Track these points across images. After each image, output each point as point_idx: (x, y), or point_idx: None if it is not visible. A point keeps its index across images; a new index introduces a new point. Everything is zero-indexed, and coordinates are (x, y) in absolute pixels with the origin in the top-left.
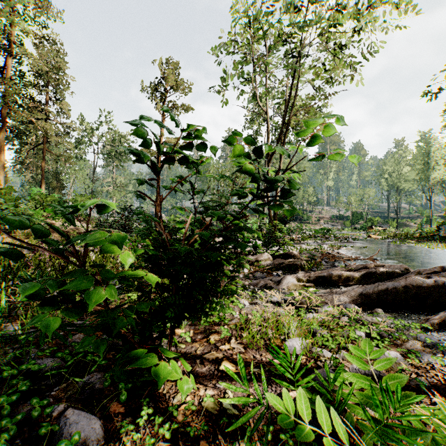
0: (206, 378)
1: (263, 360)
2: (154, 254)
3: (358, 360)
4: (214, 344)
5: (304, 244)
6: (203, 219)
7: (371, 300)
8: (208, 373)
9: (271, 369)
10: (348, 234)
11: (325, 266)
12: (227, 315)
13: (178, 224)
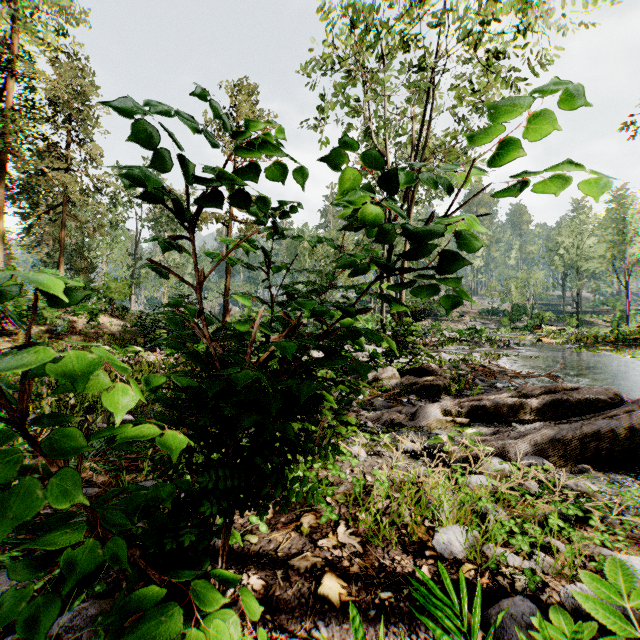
0: (293, 615)
1: (398, 572)
2: (189, 385)
3: (606, 609)
4: (308, 536)
5: (444, 351)
6: (287, 317)
7: (571, 450)
8: (296, 603)
9: (413, 594)
10: (506, 337)
11: (481, 387)
12: (331, 475)
13: (242, 326)
